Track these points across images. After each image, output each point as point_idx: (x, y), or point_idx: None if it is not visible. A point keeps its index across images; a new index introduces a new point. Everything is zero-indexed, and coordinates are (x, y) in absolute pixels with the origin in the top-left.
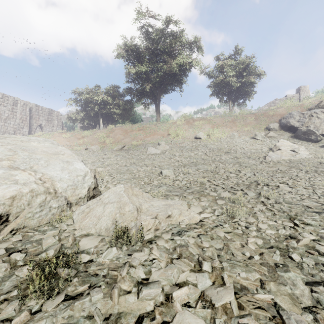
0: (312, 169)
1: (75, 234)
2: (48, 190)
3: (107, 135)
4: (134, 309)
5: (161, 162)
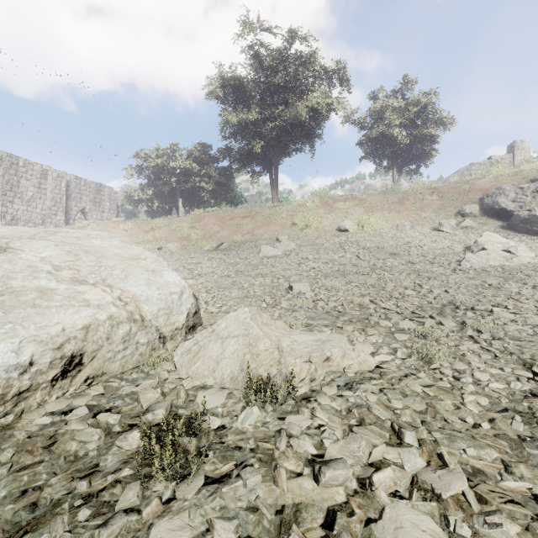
0: None
1: (184, 385)
2: (132, 316)
3: (191, 225)
4: (316, 499)
5: (286, 271)
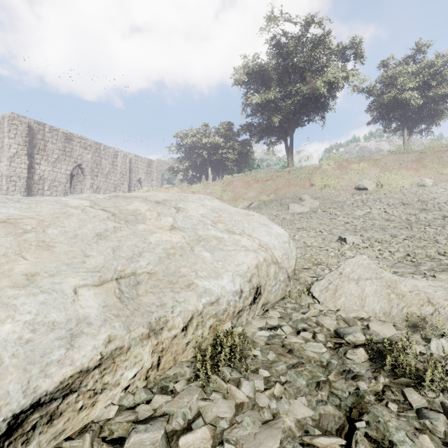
0: None
1: (342, 316)
2: (272, 259)
3: (223, 189)
4: None
5: (322, 225)
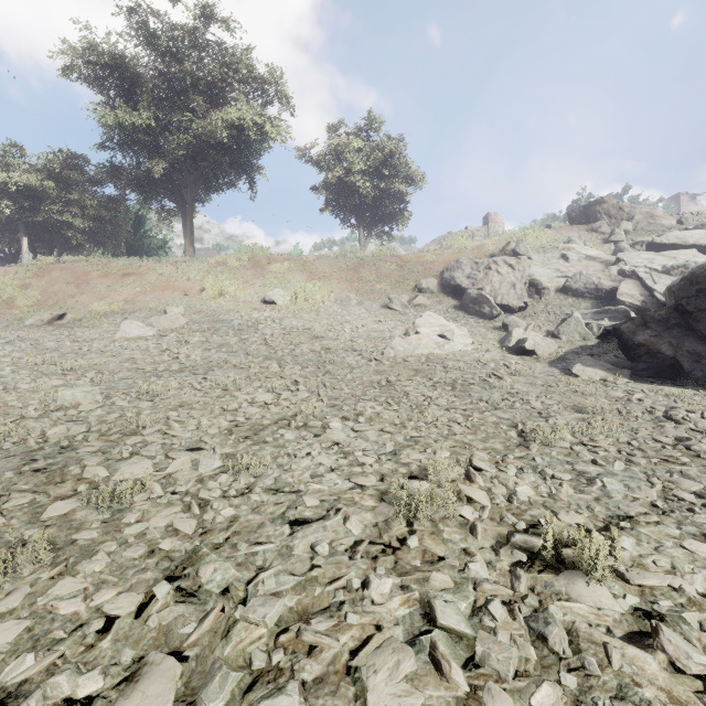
0: (451, 376)
1: None
2: None
3: (23, 283)
4: None
5: (126, 362)
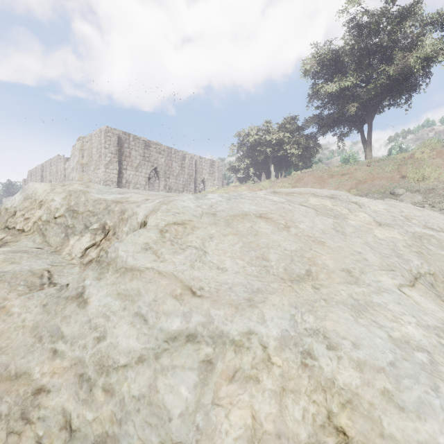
0: None
1: None
2: None
3: (293, 185)
4: None
5: None
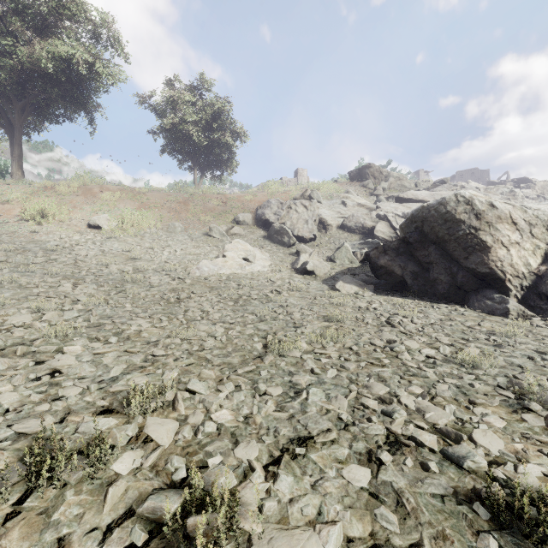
0: (240, 293)
1: None
2: None
3: None
4: None
5: None
